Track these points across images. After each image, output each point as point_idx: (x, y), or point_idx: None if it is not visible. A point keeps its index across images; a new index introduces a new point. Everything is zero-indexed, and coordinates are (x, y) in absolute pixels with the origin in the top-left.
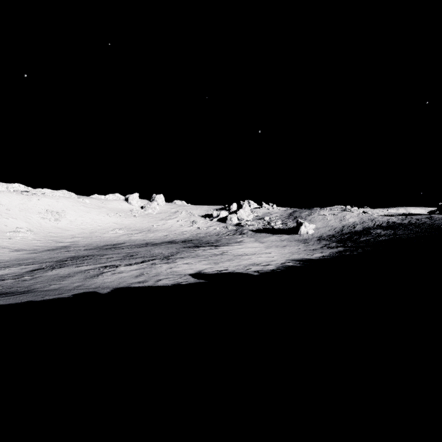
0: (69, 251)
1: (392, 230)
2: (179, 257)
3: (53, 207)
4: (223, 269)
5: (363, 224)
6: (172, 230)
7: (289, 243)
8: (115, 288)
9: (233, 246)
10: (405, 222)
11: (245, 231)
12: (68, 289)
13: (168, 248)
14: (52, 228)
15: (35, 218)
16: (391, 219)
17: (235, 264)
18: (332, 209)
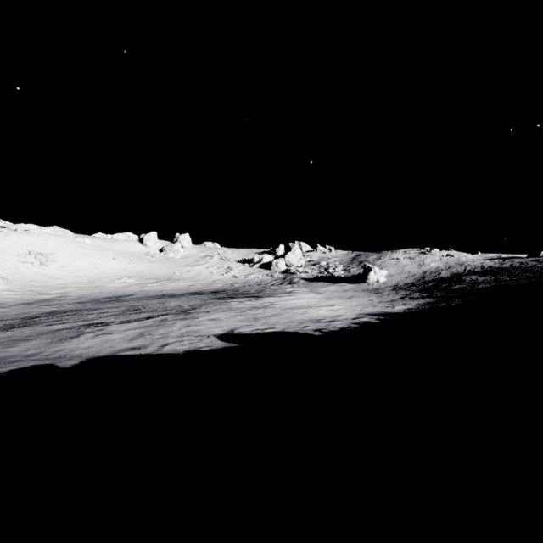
0: (51, 305)
1: (492, 276)
2: (204, 311)
3: (39, 248)
4: (267, 327)
5: (450, 270)
6: (200, 279)
7: (356, 293)
8: (90, 358)
9: (280, 297)
10: (506, 266)
11: (296, 279)
12: (12, 361)
13: (189, 300)
14: (34, 276)
15: (12, 262)
16: (486, 263)
17: (285, 320)
18: (407, 252)
